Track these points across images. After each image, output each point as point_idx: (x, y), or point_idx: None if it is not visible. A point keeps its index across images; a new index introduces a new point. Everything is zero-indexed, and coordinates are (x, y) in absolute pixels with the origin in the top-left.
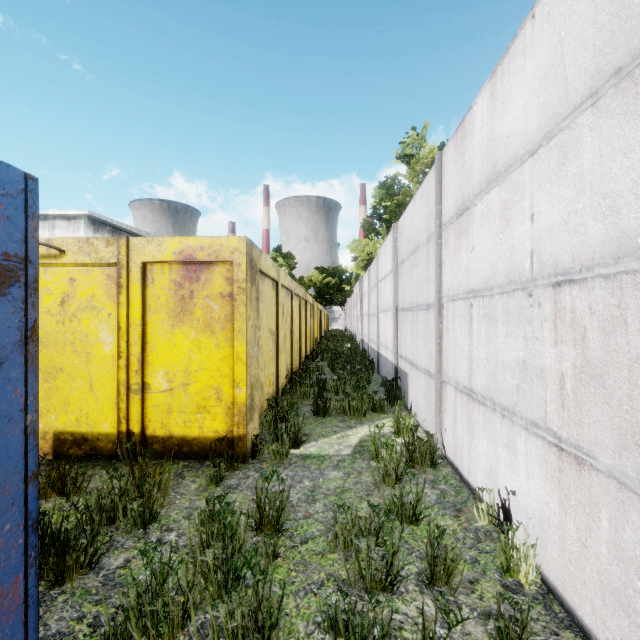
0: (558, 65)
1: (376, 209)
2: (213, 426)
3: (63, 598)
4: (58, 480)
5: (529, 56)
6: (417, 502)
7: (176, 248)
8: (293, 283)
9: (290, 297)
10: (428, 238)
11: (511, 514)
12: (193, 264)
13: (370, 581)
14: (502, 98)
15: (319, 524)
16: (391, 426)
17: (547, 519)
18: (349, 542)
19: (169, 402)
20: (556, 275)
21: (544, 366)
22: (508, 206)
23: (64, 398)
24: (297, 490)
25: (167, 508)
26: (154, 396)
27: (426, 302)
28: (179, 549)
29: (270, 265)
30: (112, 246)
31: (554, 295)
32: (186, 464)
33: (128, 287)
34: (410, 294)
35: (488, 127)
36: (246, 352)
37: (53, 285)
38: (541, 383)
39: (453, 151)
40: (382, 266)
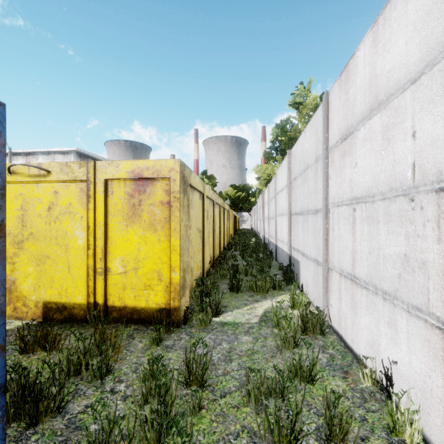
0: (442, 1)
1: (273, 143)
2: (155, 300)
3: (35, 438)
4: (42, 339)
5: (411, 0)
6: (313, 366)
7: (129, 168)
8: (215, 195)
9: (212, 205)
10: (316, 159)
11: (393, 380)
12: (141, 180)
13: (277, 435)
14: (384, 40)
15: (235, 380)
16: (288, 301)
17: (430, 390)
18: (259, 399)
19: (124, 281)
20: (439, 182)
21: (426, 260)
22: (389, 128)
23: (50, 277)
24: (217, 351)
25: (120, 363)
26: (113, 277)
27: (315, 208)
28: (126, 398)
29: (198, 181)
30: (83, 168)
31: (437, 199)
32: (136, 327)
33: (95, 197)
34: (301, 202)
35: (370, 66)
36: (180, 245)
37: (43, 196)
38: (423, 274)
39: (338, 90)
40: (279, 182)
